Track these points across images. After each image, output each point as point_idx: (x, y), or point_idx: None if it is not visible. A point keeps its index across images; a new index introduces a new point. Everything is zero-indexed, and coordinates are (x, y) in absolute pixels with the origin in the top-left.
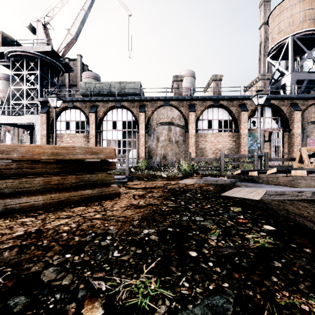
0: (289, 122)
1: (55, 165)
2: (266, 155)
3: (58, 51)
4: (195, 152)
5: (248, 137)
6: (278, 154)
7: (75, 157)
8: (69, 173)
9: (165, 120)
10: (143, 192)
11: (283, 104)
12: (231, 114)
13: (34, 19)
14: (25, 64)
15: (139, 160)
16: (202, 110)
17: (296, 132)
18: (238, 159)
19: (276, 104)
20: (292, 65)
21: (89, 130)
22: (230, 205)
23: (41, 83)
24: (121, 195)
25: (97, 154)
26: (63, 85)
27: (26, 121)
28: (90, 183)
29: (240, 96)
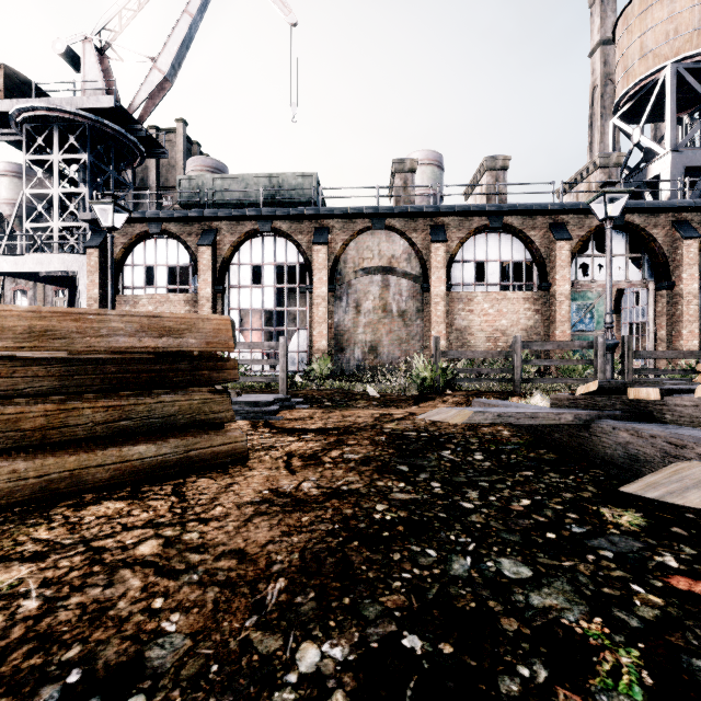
0: (669, 265)
1: (42, 367)
2: (627, 343)
3: (131, 109)
4: (445, 337)
5: (571, 301)
6: (637, 342)
7: (107, 345)
8: (91, 392)
9: (375, 262)
10: (318, 444)
11: (655, 223)
12: (531, 249)
13: (77, 37)
14: (56, 138)
15: (314, 357)
16: (462, 240)
17: (688, 290)
18: (547, 354)
19: (638, 222)
20: (673, 133)
21: (199, 287)
22: (595, 501)
23: (93, 183)
24: (253, 456)
25: (177, 336)
26: (145, 189)
27: (58, 268)
28: (156, 422)
29: (554, 205)
